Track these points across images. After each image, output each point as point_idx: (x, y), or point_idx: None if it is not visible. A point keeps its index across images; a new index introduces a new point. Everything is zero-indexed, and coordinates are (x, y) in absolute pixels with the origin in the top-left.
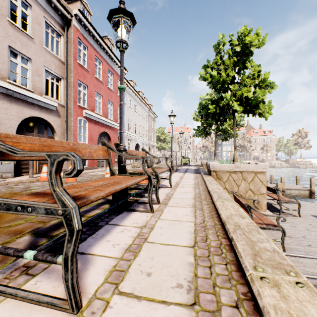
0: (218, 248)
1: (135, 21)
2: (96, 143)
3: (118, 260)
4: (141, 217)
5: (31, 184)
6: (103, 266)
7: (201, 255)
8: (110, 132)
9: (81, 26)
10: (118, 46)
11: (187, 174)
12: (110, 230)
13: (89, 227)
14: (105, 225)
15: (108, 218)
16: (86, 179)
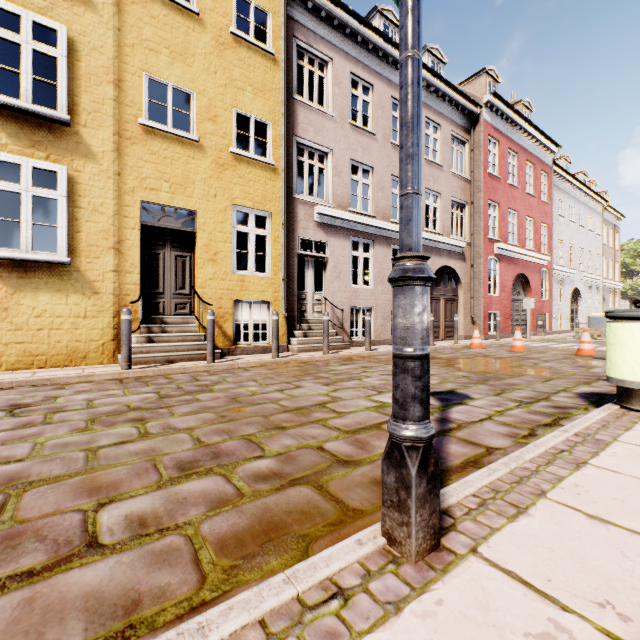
0: None
1: None
2: (509, 295)
3: None
4: None
5: (469, 350)
6: None
7: None
8: (529, 272)
9: (491, 113)
10: None
11: None
12: None
13: None
14: None
15: None
16: (533, 350)
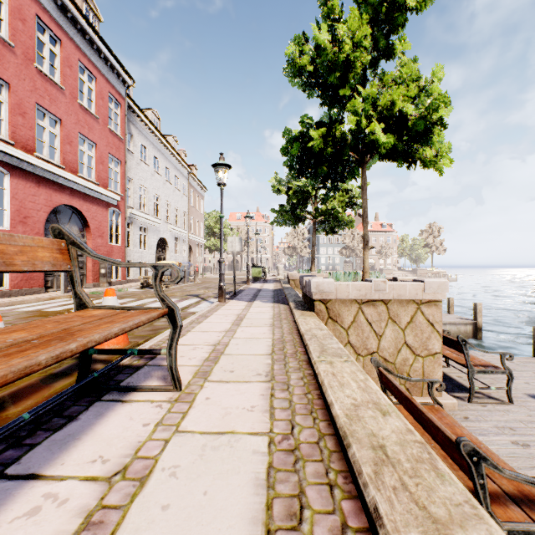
0: None
1: None
2: (41, 232)
3: None
4: None
5: None
6: None
7: None
8: (87, 207)
9: None
10: None
11: (256, 304)
12: None
13: None
14: None
15: None
16: None
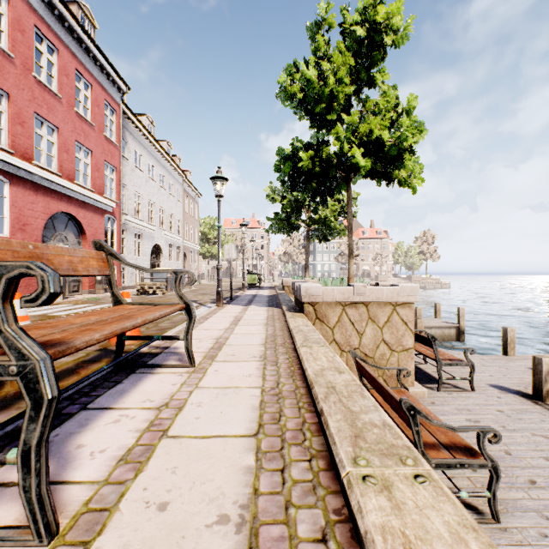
0: None
1: None
2: (40, 239)
3: None
4: None
5: None
6: None
7: None
8: (83, 214)
9: None
10: None
11: (252, 308)
12: None
13: None
14: None
15: None
16: None
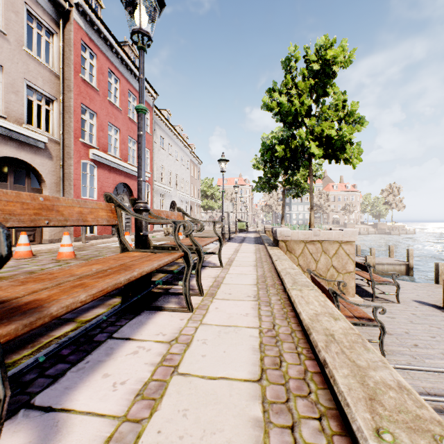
0: (302, 381)
1: (163, 1)
2: None
3: (117, 422)
4: (172, 322)
5: None
6: (85, 442)
7: (274, 400)
8: (132, 183)
9: (87, 22)
10: (136, 41)
11: (245, 244)
12: (114, 351)
13: (76, 346)
14: (106, 341)
15: (114, 325)
16: (92, 254)
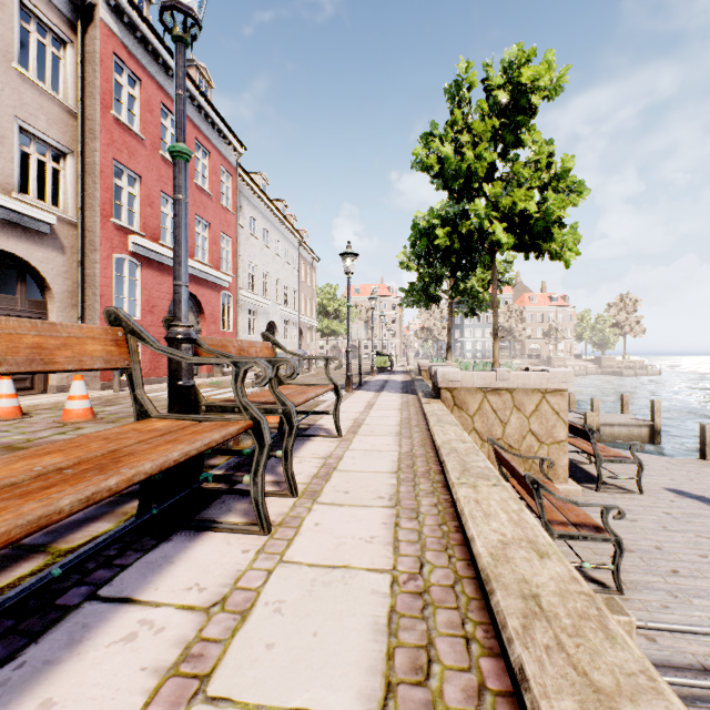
0: None
1: None
2: None
3: None
4: (225, 557)
5: None
6: None
7: None
8: (202, 292)
9: (124, 24)
10: (171, 29)
11: (385, 394)
12: (87, 634)
13: (13, 621)
14: (80, 606)
15: (111, 565)
16: (126, 412)
